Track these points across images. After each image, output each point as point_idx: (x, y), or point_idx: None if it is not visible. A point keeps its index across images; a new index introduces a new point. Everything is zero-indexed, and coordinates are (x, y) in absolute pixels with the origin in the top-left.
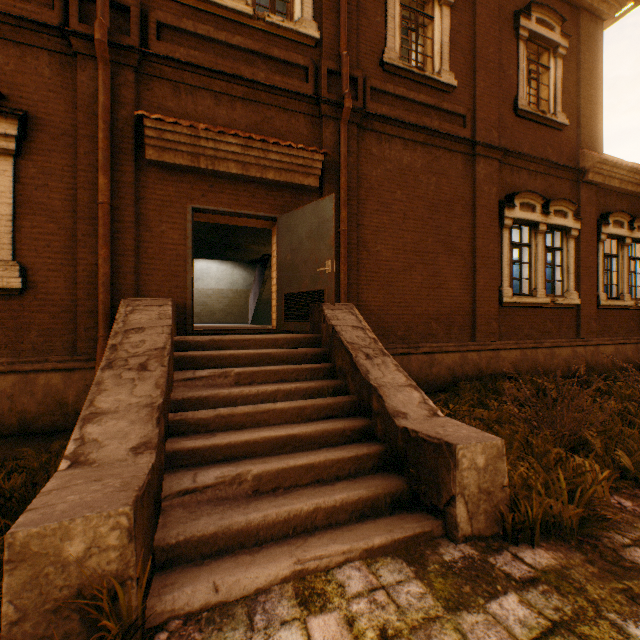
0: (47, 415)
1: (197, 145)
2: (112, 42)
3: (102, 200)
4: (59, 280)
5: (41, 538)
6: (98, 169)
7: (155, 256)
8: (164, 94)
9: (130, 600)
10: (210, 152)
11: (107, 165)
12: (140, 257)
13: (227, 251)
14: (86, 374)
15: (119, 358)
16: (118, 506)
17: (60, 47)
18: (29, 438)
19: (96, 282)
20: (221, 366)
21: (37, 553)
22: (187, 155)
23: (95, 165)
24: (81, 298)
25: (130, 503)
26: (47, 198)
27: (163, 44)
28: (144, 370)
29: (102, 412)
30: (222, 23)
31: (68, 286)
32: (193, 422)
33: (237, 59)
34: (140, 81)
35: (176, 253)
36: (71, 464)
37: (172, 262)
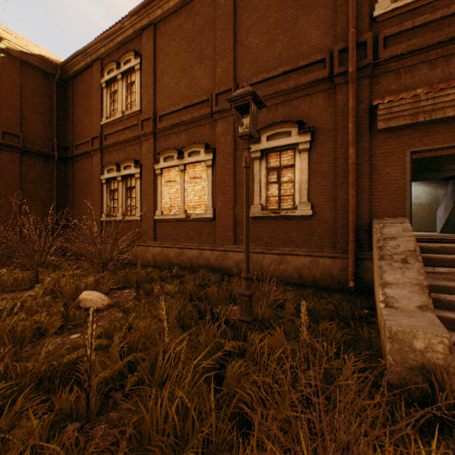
0: (324, 279)
1: (416, 107)
2: (356, 68)
3: (350, 162)
4: (326, 209)
5: (402, 333)
6: (347, 145)
7: (381, 190)
8: (387, 82)
9: (450, 384)
10: (427, 108)
11: (353, 141)
12: (371, 191)
13: (421, 174)
14: (341, 261)
15: (385, 254)
16: (440, 332)
17: (327, 86)
18: (317, 289)
19: (346, 209)
20: (454, 266)
21: (400, 339)
22: (407, 117)
23: (345, 143)
24: (338, 218)
25: (447, 333)
26: (321, 167)
27: (387, 50)
28: (405, 263)
29: (389, 283)
30: (436, 4)
31: (331, 212)
32: (444, 301)
33: (451, 24)
34: (371, 82)
35: (396, 185)
36: (385, 305)
37: (393, 192)
